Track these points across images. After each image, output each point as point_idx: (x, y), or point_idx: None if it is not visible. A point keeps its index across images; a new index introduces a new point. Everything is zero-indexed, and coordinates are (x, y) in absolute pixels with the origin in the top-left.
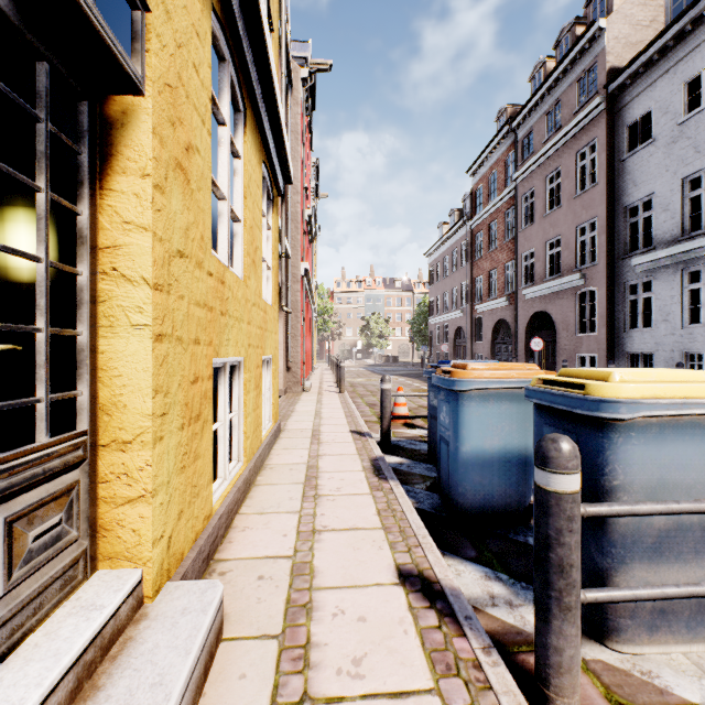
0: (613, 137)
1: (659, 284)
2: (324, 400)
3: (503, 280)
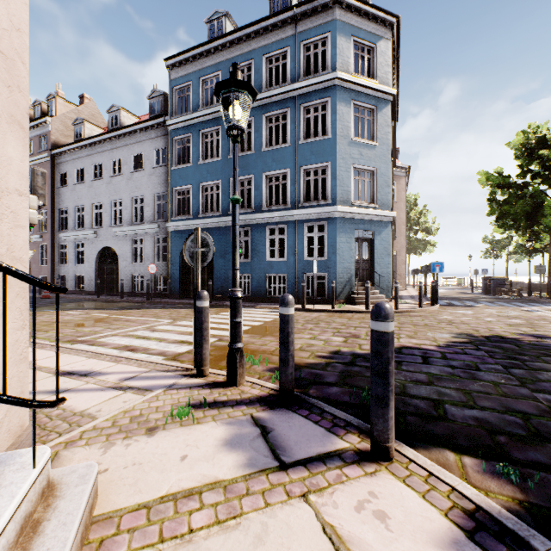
0: (55, 175)
1: (69, 247)
2: None
3: None
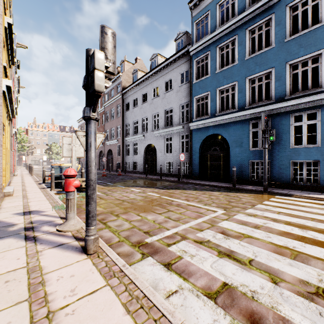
0: (123, 105)
1: (130, 145)
2: (24, 177)
3: None
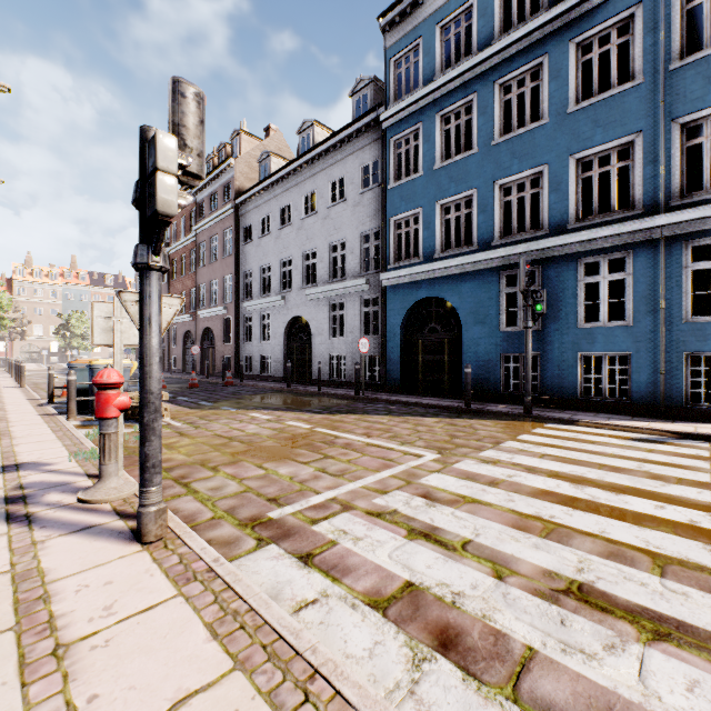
0: (239, 229)
1: (254, 319)
2: (4, 391)
3: (190, 301)
